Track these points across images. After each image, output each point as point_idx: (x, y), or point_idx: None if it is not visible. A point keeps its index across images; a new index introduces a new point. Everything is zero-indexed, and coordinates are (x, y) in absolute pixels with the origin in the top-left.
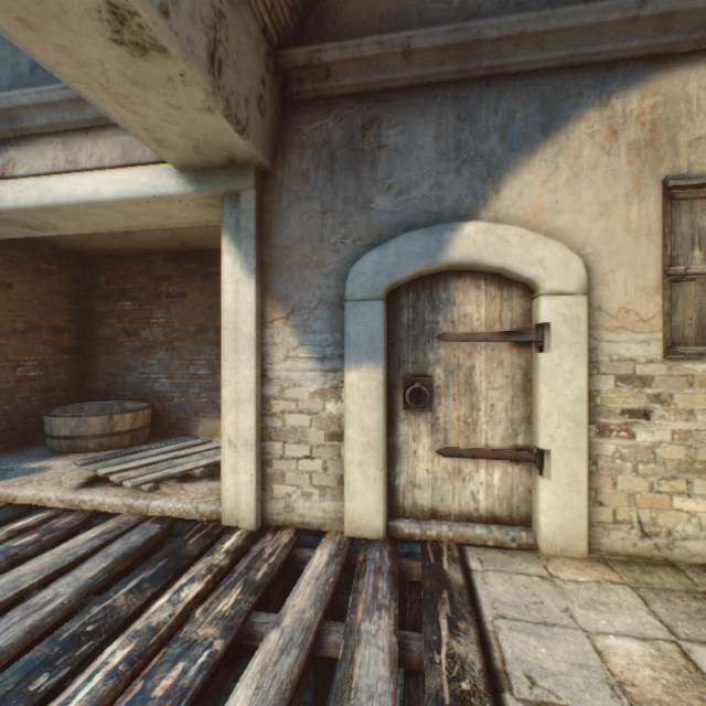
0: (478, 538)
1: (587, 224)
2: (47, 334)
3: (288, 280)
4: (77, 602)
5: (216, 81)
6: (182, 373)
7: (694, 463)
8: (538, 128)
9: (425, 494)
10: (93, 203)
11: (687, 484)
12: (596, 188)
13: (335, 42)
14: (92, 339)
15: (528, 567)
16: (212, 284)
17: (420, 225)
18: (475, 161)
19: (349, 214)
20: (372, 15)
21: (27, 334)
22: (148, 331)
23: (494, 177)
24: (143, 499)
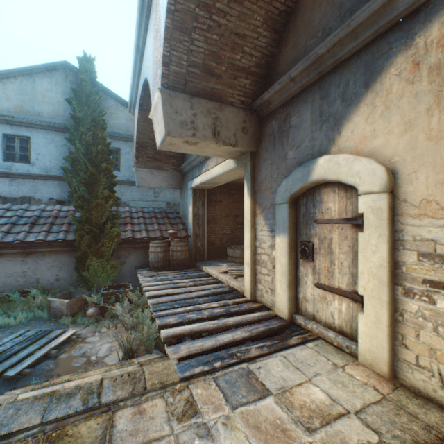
0: (329, 338)
1: (395, 140)
2: (232, 218)
3: (261, 196)
4: (195, 298)
5: (217, 139)
6: None
7: None
8: (362, 85)
9: (310, 306)
10: (218, 175)
11: None
12: (402, 111)
13: (266, 91)
14: None
15: (336, 359)
16: None
17: (304, 162)
18: (328, 119)
19: (279, 163)
20: (287, 64)
21: (226, 218)
22: None
23: (338, 125)
24: (230, 280)
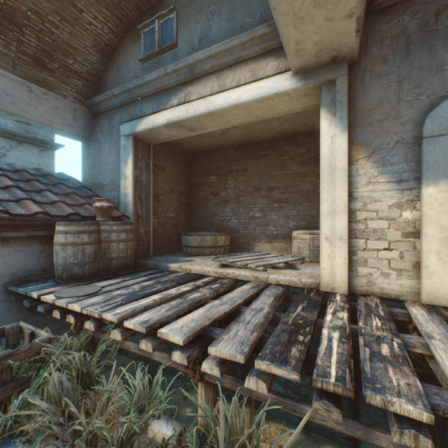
0: None
1: None
2: (177, 195)
3: (369, 132)
4: (273, 312)
5: None
6: (244, 216)
7: None
8: None
9: None
10: (236, 105)
11: None
12: None
13: None
14: (193, 198)
15: None
16: (263, 161)
17: None
18: None
19: (422, 78)
20: None
21: (170, 194)
22: (224, 192)
23: None
24: (263, 274)
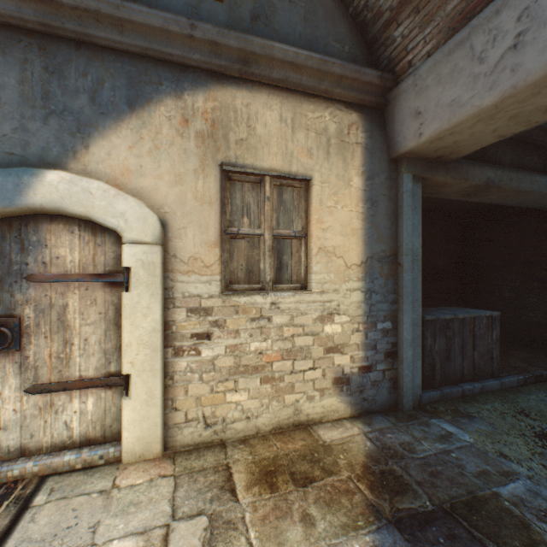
0: (67, 465)
1: (166, 188)
2: None
3: None
4: None
5: None
6: None
7: (240, 367)
8: (126, 101)
9: (13, 435)
10: None
11: (236, 383)
12: (173, 160)
13: None
14: None
15: (99, 483)
16: None
17: (2, 165)
18: (65, 115)
19: None
20: None
21: None
22: None
23: (84, 133)
24: None
